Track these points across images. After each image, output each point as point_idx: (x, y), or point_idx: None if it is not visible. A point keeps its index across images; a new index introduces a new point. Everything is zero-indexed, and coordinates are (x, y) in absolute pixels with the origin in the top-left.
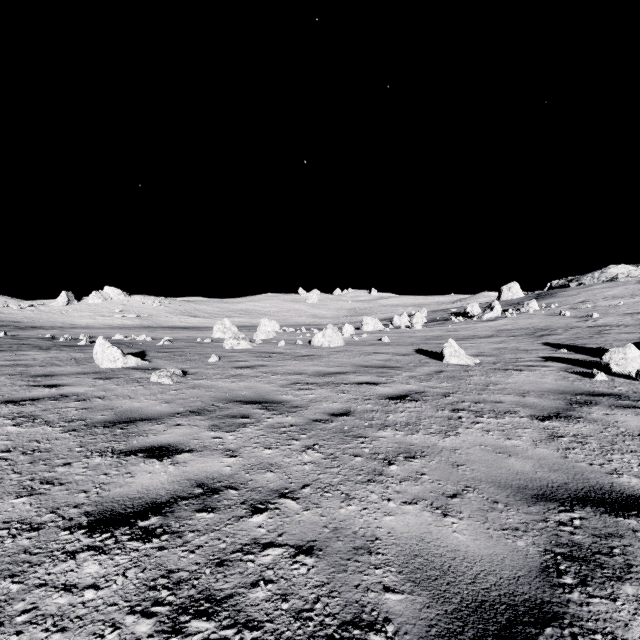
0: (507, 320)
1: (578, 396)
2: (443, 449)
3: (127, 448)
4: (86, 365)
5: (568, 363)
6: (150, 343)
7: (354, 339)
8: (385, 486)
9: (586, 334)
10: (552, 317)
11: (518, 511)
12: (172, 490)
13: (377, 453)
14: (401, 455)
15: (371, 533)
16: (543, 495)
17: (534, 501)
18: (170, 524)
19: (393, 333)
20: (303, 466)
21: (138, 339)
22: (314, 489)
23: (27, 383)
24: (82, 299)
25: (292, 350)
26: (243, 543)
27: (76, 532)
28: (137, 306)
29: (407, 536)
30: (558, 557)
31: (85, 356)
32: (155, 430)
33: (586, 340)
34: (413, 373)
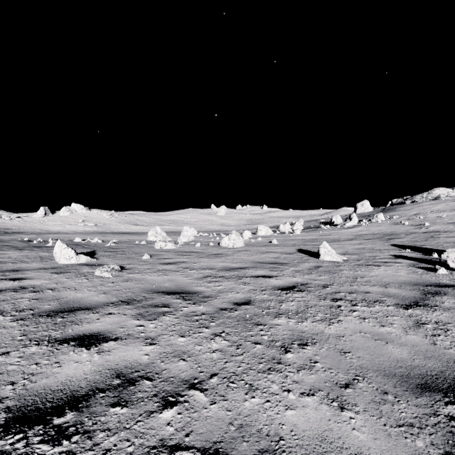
0: (362, 227)
1: (428, 287)
2: (330, 336)
3: (62, 336)
4: (48, 262)
5: (414, 260)
6: (100, 244)
7: (251, 241)
8: (284, 375)
9: (422, 238)
10: (395, 225)
11: (408, 403)
12: (92, 381)
13: (274, 340)
14: (295, 342)
15: (275, 431)
16: (426, 384)
17: (420, 391)
18: (83, 421)
19: (280, 237)
20: (211, 354)
21: (92, 241)
22: (221, 379)
23: None
24: (55, 212)
25: (206, 250)
26: (151, 445)
27: None
28: (95, 217)
29: (309, 435)
30: None
31: (49, 255)
32: (89, 319)
33: (423, 242)
34: (297, 268)
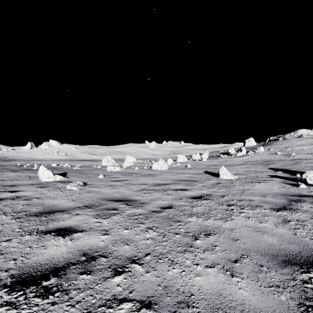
0: (249, 156)
1: (293, 197)
2: (225, 229)
3: (46, 229)
4: (34, 180)
5: (283, 178)
6: (70, 168)
7: (173, 166)
8: (194, 254)
9: (290, 163)
10: (271, 155)
11: (276, 272)
12: (67, 258)
13: (188, 232)
14: (202, 233)
15: (188, 290)
16: (288, 260)
17: (284, 265)
18: (62, 284)
19: (192, 163)
20: (146, 241)
21: (64, 166)
22: (152, 257)
23: (0, 190)
24: (38, 146)
25: (141, 172)
26: (107, 299)
27: (1, 290)
28: (65, 149)
29: (211, 292)
30: (309, 309)
31: (35, 175)
32: (64, 218)
33: (290, 166)
34: (204, 184)
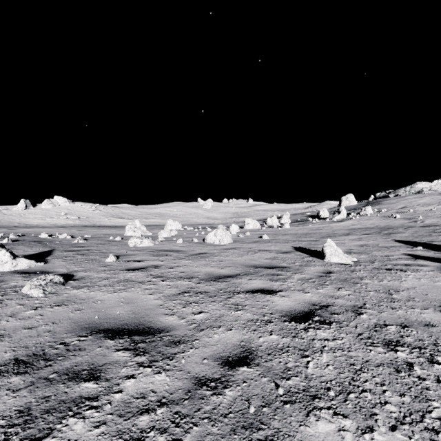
0: (353, 221)
1: None
2: None
3: None
4: None
5: (438, 261)
6: (67, 241)
7: (240, 236)
8: None
9: (424, 232)
10: (386, 219)
11: None
12: None
13: None
14: None
15: None
16: None
17: None
18: None
19: (269, 231)
20: None
21: (60, 237)
22: None
23: None
24: (37, 205)
25: (188, 248)
26: None
27: None
28: (78, 210)
29: None
30: None
31: None
32: None
33: (429, 238)
34: (303, 275)
